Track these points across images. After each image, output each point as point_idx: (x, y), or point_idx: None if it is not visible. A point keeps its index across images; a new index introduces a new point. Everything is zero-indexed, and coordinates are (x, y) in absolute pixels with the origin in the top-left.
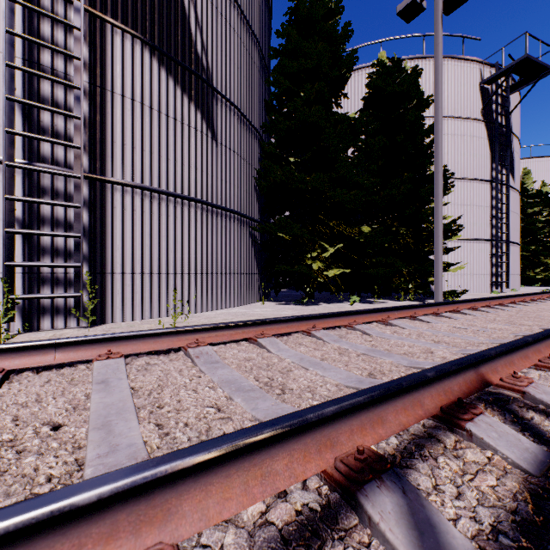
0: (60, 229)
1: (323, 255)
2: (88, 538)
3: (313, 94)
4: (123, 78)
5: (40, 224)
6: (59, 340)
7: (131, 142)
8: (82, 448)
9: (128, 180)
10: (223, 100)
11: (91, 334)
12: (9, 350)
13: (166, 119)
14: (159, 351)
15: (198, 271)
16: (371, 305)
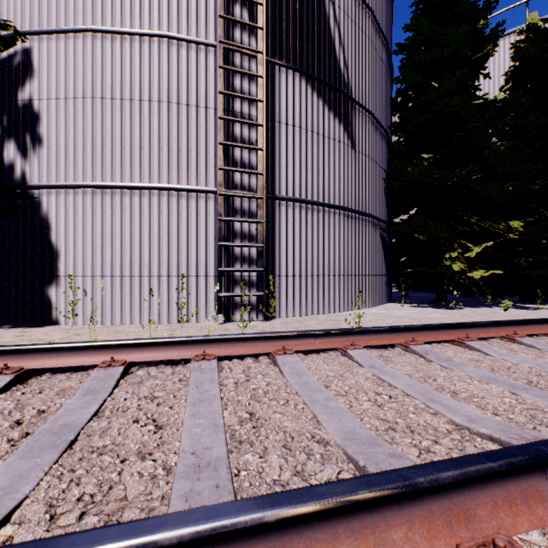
0: (246, 240)
1: (466, 255)
2: None
3: (451, 83)
4: (286, 109)
5: (234, 238)
6: (318, 331)
7: (292, 162)
8: (435, 414)
9: (290, 195)
10: (360, 109)
11: (277, 327)
12: (290, 336)
13: (317, 137)
14: (377, 346)
15: (341, 273)
16: (532, 311)
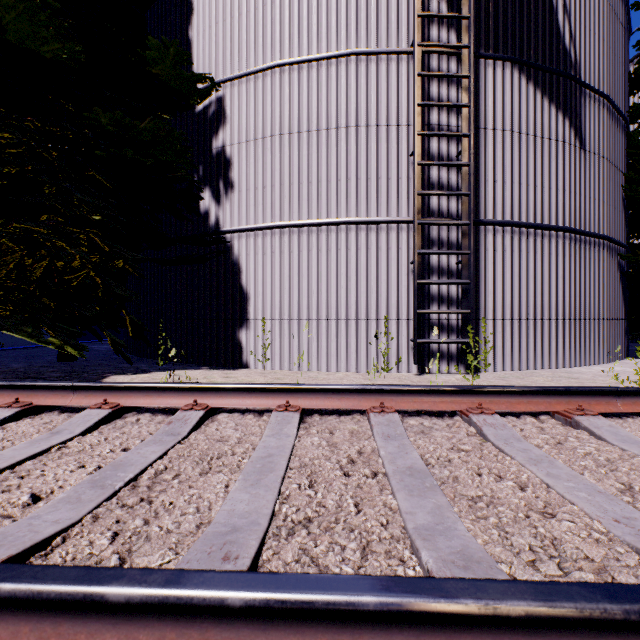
0: (443, 277)
1: None
2: None
3: None
4: (493, 111)
5: (429, 274)
6: (620, 389)
7: (500, 177)
8: None
9: (498, 218)
10: (591, 94)
11: (495, 382)
12: (581, 393)
13: (533, 140)
14: None
15: (566, 316)
16: None
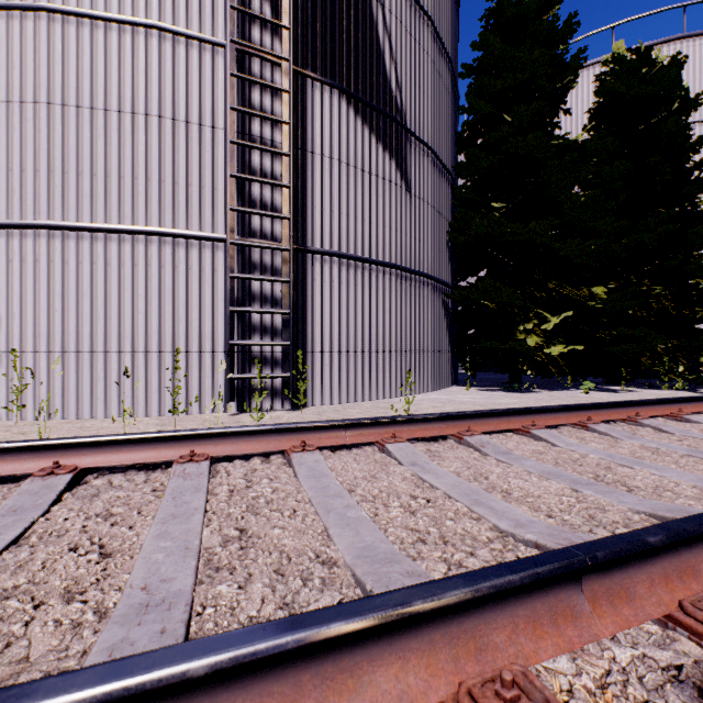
0: (267, 305)
1: (543, 327)
2: (652, 574)
3: (526, 117)
4: (322, 136)
5: (251, 301)
6: (349, 421)
7: (329, 205)
8: (479, 519)
9: (326, 248)
10: (417, 143)
11: (307, 418)
12: (313, 428)
13: (361, 174)
14: (426, 438)
15: (393, 348)
16: (616, 394)
